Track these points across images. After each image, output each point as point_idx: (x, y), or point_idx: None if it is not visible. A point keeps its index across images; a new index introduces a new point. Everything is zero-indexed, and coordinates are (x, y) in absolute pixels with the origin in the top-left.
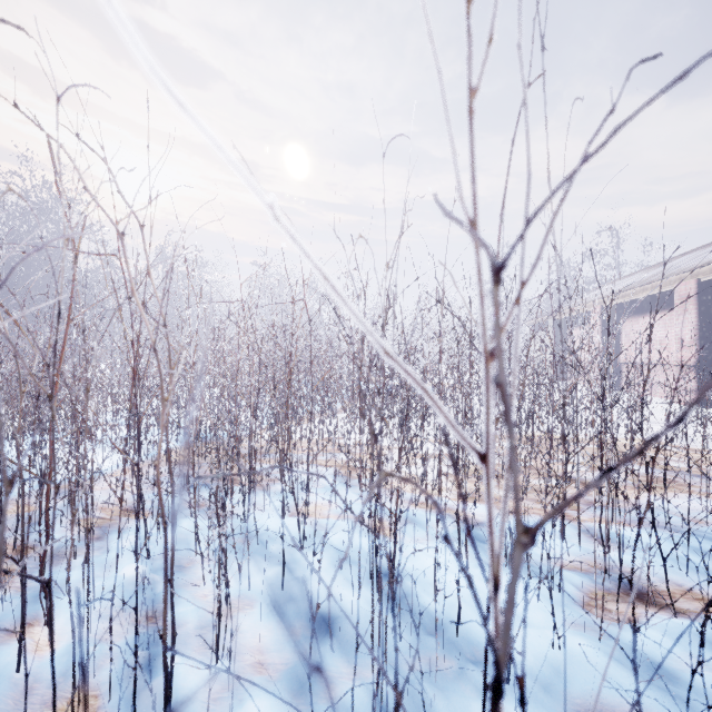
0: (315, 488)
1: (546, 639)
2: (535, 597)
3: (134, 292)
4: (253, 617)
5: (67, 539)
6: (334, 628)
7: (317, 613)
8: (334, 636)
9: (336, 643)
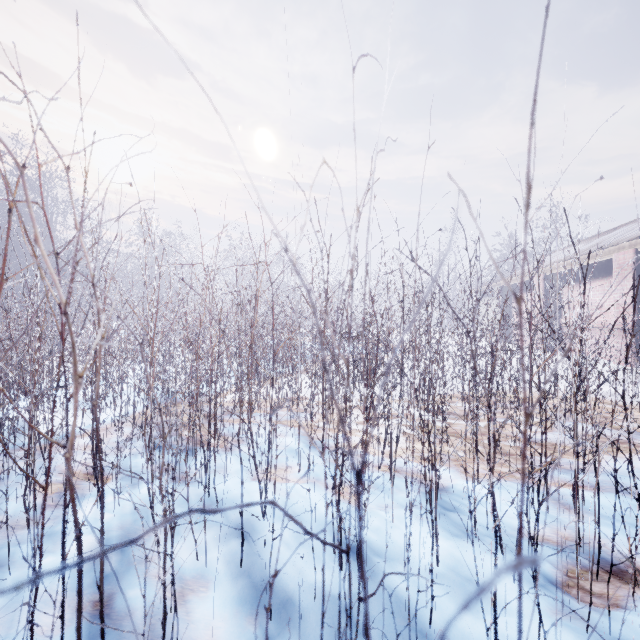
0: (279, 450)
1: (530, 633)
2: (510, 578)
3: (38, 239)
4: (207, 604)
5: (23, 507)
6: (295, 618)
7: (277, 599)
8: (294, 630)
9: (297, 639)
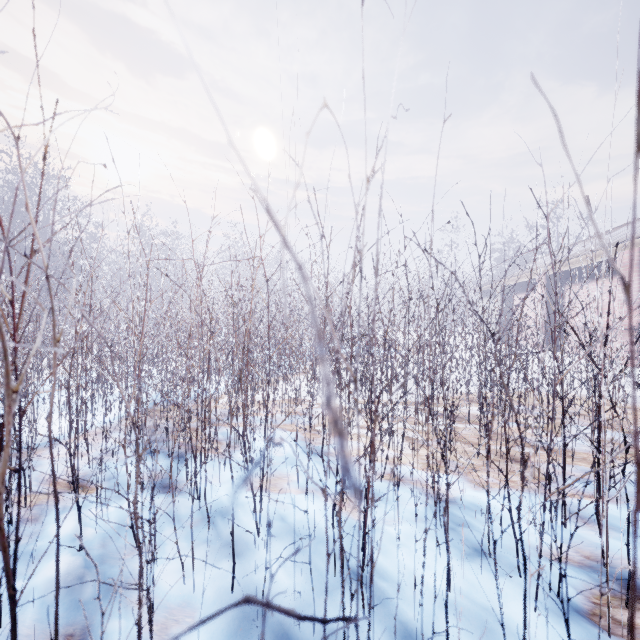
0: (276, 457)
1: None
2: (531, 606)
3: None
4: (192, 639)
5: None
6: None
7: (271, 633)
8: None
9: None
